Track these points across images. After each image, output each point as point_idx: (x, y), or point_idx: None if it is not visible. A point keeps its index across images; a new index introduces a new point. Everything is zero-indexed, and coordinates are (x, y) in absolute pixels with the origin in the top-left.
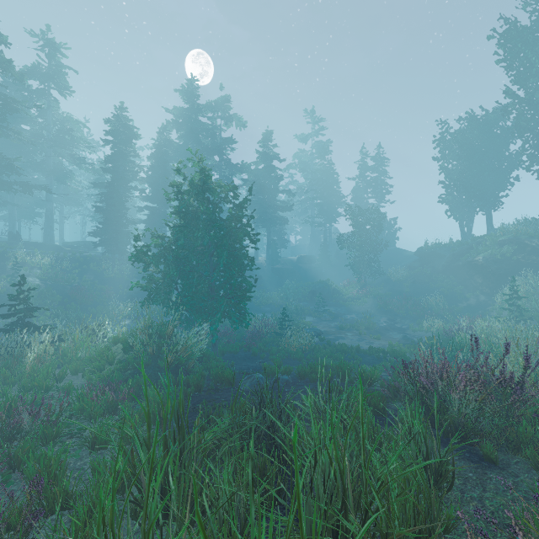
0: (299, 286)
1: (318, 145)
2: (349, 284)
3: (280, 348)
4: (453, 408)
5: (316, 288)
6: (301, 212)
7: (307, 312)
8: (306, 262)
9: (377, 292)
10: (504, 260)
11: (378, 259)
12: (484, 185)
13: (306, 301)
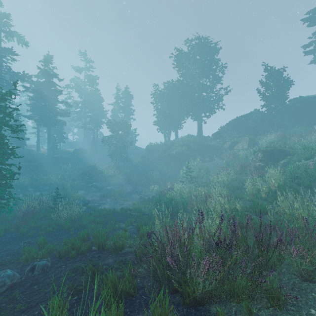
0: (74, 169)
1: (89, 77)
2: (109, 167)
3: (50, 222)
4: (198, 290)
5: (87, 170)
6: (77, 119)
7: (80, 187)
8: (80, 153)
9: (126, 171)
10: (183, 153)
11: (126, 152)
12: (174, 117)
13: (79, 180)
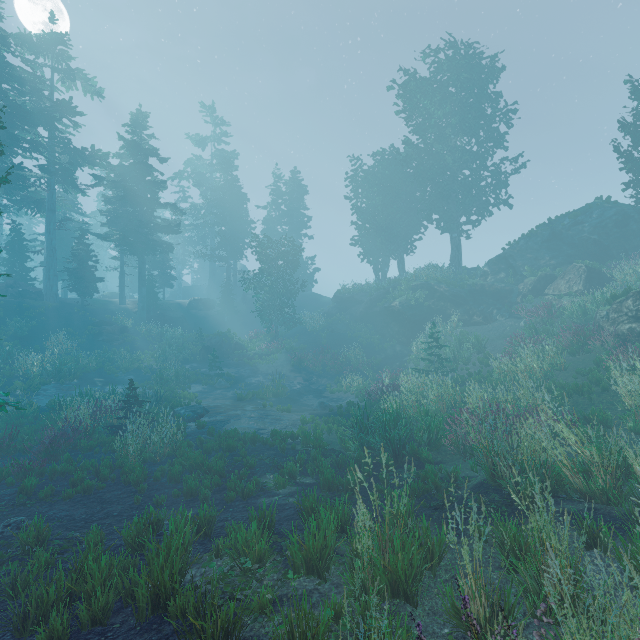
0: (188, 341)
1: (220, 154)
2: (257, 336)
3: (102, 462)
4: None
5: (212, 342)
6: (198, 241)
7: (195, 377)
8: (202, 307)
9: (291, 345)
10: (417, 306)
11: (292, 304)
12: (397, 228)
13: (196, 362)
